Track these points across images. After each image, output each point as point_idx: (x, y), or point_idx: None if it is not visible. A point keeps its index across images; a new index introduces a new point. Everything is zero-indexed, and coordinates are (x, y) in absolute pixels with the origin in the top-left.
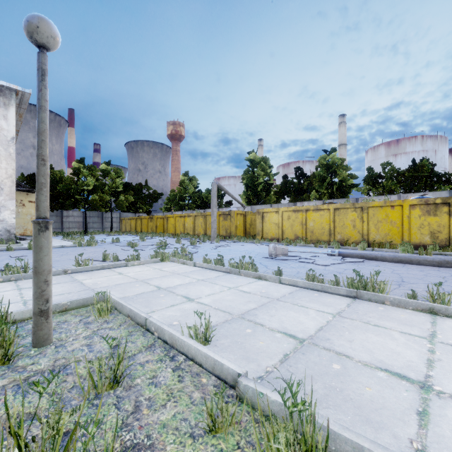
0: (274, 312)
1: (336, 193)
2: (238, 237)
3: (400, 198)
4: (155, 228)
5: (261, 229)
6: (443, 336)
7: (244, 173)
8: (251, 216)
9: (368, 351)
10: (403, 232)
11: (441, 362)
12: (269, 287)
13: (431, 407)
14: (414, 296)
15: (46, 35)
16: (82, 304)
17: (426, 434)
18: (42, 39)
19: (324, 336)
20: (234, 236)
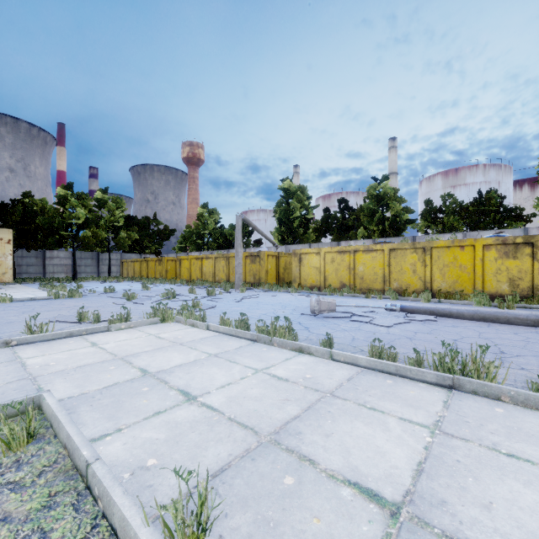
0: (330, 425)
1: (389, 231)
2: (269, 285)
3: (466, 236)
4: (164, 273)
5: (298, 274)
6: None
7: (277, 205)
8: (285, 258)
9: None
10: (475, 278)
11: None
12: (316, 368)
13: None
14: None
15: None
16: None
17: None
18: None
19: (433, 492)
20: (264, 284)
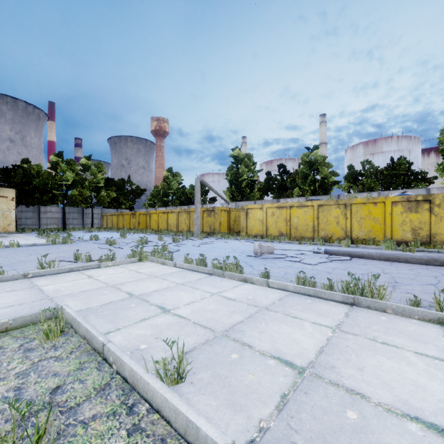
0: (264, 326)
1: (318, 190)
2: (222, 234)
3: (380, 195)
4: (137, 224)
5: (245, 225)
6: None
7: (228, 169)
8: (235, 212)
9: (385, 385)
10: (386, 228)
11: None
12: (256, 292)
13: None
14: (416, 302)
15: None
16: (30, 320)
17: None
18: None
19: (327, 362)
20: (218, 233)
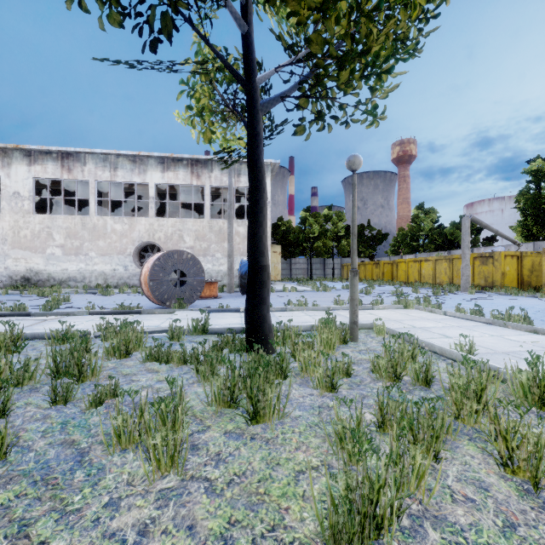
0: None
1: None
2: (506, 288)
3: None
4: (381, 275)
5: None
6: None
7: (519, 193)
8: (531, 258)
9: None
10: None
11: None
12: None
13: None
14: None
15: (358, 164)
16: (361, 327)
17: None
18: (355, 167)
19: None
20: (499, 287)
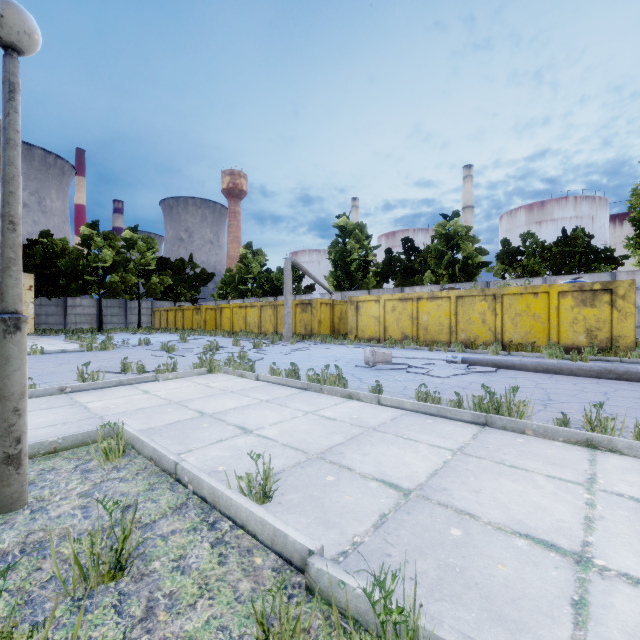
0: (368, 449)
1: (459, 275)
2: (322, 337)
3: (546, 282)
4: (203, 323)
5: (355, 325)
6: (606, 481)
7: (332, 245)
8: (340, 306)
9: (501, 506)
10: (550, 329)
11: (603, 521)
12: (363, 411)
13: (592, 593)
14: (565, 421)
15: (17, 30)
16: (82, 440)
17: (584, 638)
18: (9, 35)
19: (439, 485)
20: (316, 336)
